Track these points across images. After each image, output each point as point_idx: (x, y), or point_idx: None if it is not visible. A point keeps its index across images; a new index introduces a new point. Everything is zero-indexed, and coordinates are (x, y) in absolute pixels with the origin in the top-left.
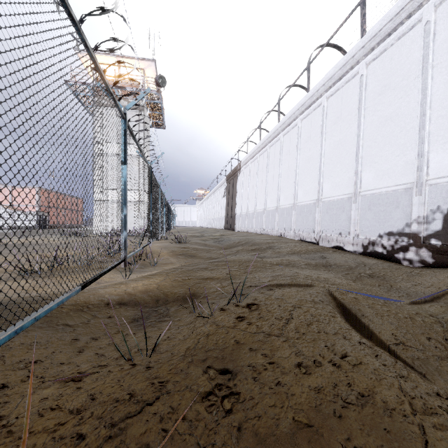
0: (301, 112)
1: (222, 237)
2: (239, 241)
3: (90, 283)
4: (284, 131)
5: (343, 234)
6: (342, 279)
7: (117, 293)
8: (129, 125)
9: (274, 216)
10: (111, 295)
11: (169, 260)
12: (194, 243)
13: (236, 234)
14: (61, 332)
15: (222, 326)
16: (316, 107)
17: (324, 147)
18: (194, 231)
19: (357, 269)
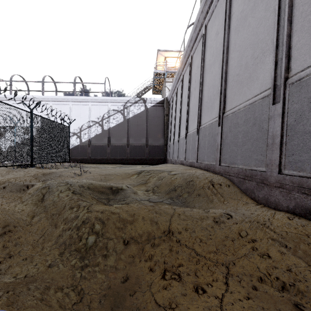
0: None
1: None
2: None
3: None
4: None
5: None
6: None
7: None
8: None
9: None
10: None
11: None
12: None
13: None
14: None
15: None
16: None
17: None
18: None
19: None
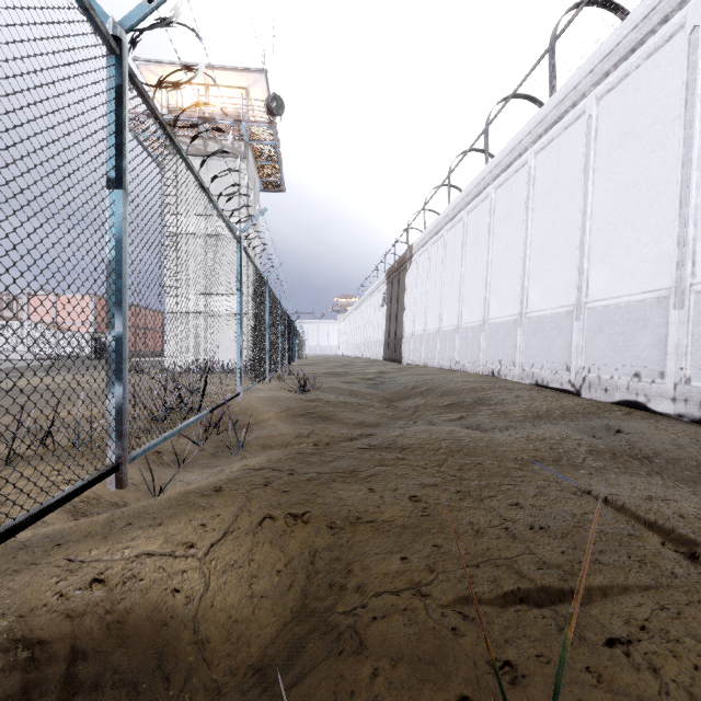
0: (535, 137)
1: (381, 376)
2: (414, 384)
3: None
4: (498, 181)
5: (645, 375)
6: None
7: (54, 604)
8: (142, 89)
9: (477, 338)
10: (23, 620)
11: (276, 431)
12: (332, 390)
13: (406, 371)
14: None
15: None
16: (569, 122)
17: (591, 198)
18: (333, 363)
19: None
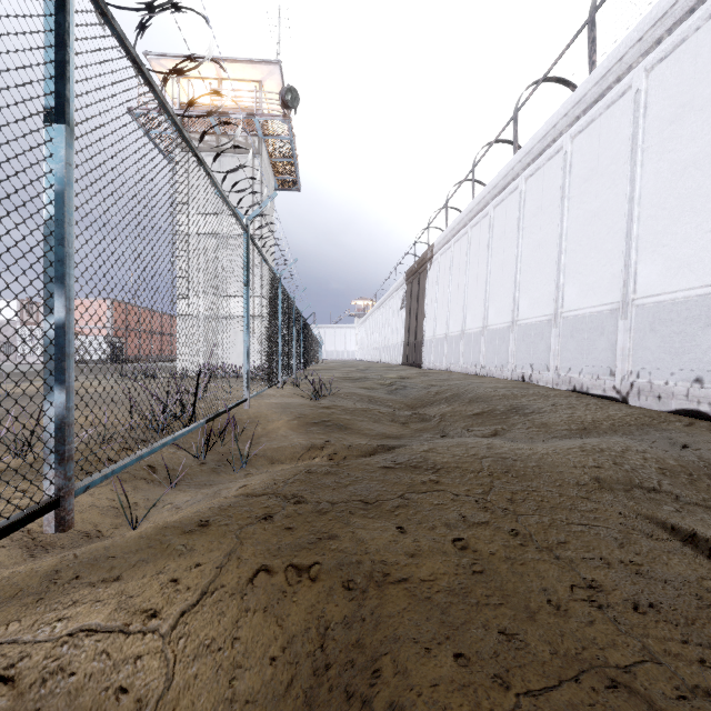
0: (572, 119)
1: (402, 381)
2: (437, 390)
3: None
4: (529, 170)
5: (708, 381)
6: None
7: None
8: (102, 4)
9: (505, 341)
10: None
11: (287, 442)
12: (349, 396)
13: (427, 376)
14: None
15: None
16: (613, 100)
17: (640, 182)
18: (350, 368)
19: None
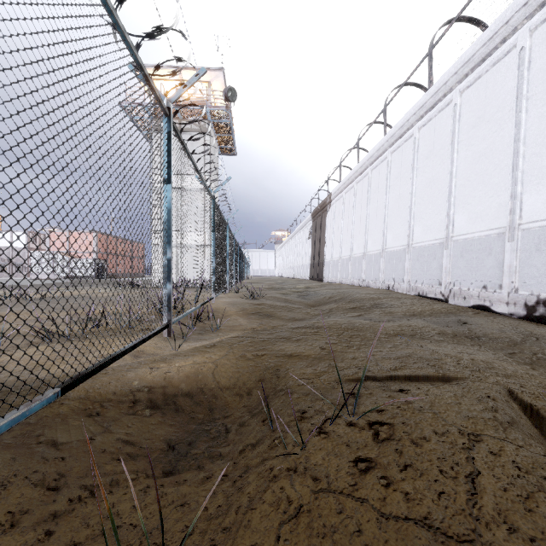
0: (419, 117)
1: (307, 290)
2: (330, 295)
3: (87, 377)
4: (393, 147)
5: (489, 287)
6: (512, 363)
7: (153, 380)
8: (176, 128)
9: (377, 262)
10: (142, 384)
11: (237, 322)
12: (272, 299)
13: (325, 287)
14: (37, 462)
15: (328, 487)
16: (442, 107)
17: (456, 162)
18: (271, 282)
19: (526, 343)
